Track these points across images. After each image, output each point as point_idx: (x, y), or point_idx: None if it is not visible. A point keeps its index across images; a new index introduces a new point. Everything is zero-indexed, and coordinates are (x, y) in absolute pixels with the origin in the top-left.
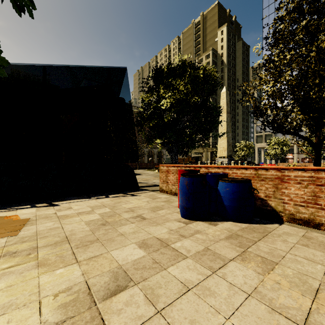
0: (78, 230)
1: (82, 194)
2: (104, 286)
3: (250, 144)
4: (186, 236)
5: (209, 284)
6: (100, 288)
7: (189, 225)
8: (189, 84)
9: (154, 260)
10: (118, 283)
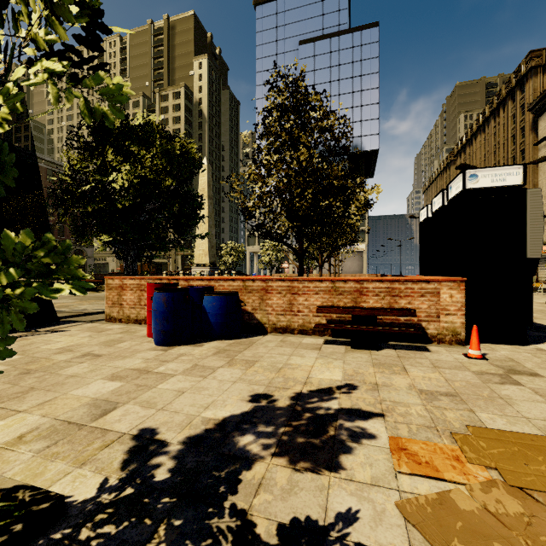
0: None
1: None
2: (87, 414)
3: (240, 247)
4: (169, 361)
5: (202, 385)
6: (82, 416)
7: (170, 351)
8: (159, 158)
9: (138, 385)
10: (102, 408)
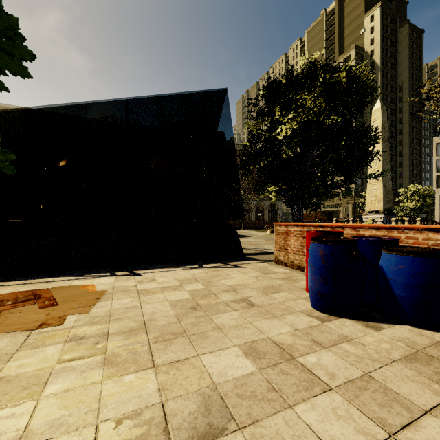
0: (161, 313)
1: (169, 262)
2: (189, 421)
3: (425, 190)
4: (323, 345)
5: None
6: (182, 423)
7: (328, 324)
8: (322, 97)
9: (269, 384)
10: (210, 418)
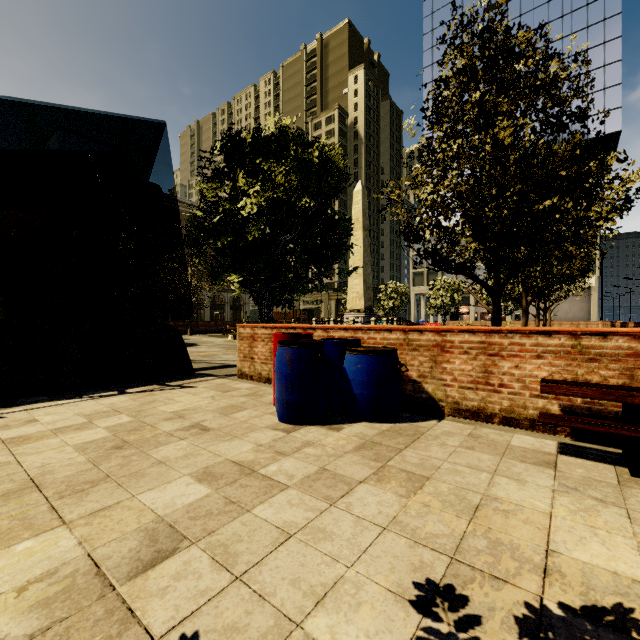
0: (60, 463)
1: (59, 390)
2: (130, 556)
3: (402, 287)
4: (287, 454)
5: (325, 522)
6: (122, 560)
7: (293, 434)
8: (295, 173)
9: (227, 500)
10: (157, 546)
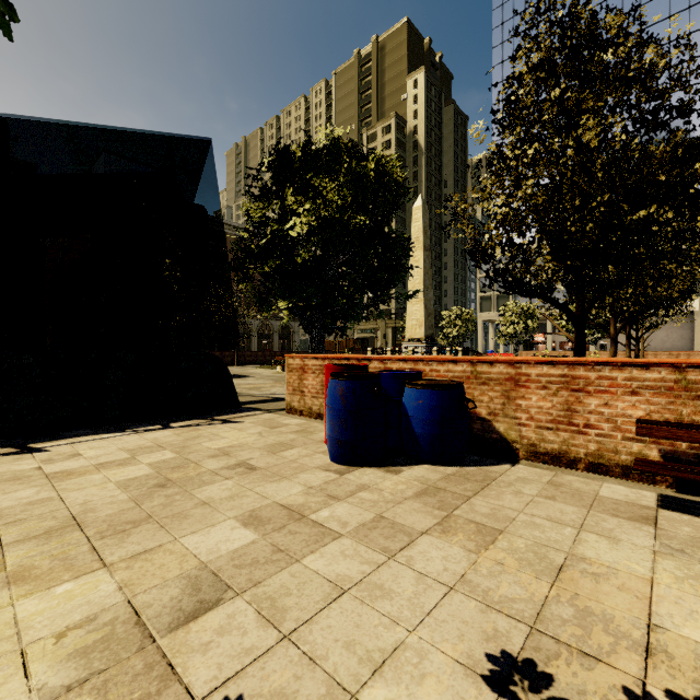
0: (102, 501)
1: (103, 424)
2: (171, 606)
3: (468, 314)
4: (340, 498)
5: (383, 578)
6: (163, 610)
7: (347, 476)
8: (348, 189)
9: (275, 547)
10: (200, 596)
